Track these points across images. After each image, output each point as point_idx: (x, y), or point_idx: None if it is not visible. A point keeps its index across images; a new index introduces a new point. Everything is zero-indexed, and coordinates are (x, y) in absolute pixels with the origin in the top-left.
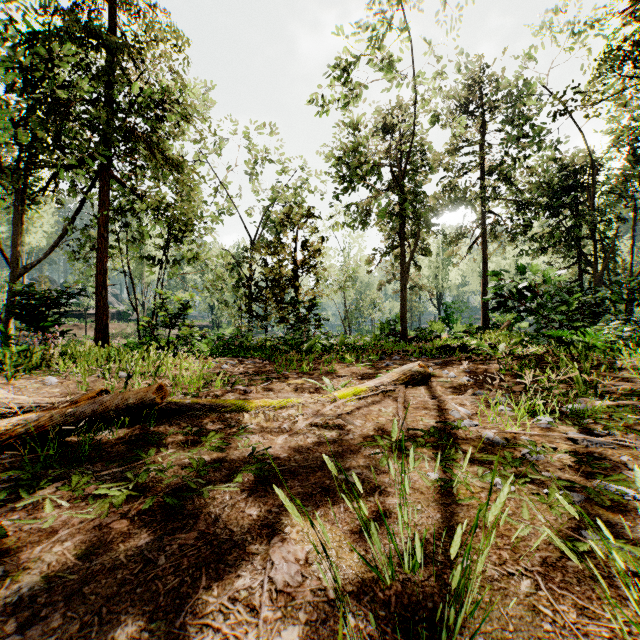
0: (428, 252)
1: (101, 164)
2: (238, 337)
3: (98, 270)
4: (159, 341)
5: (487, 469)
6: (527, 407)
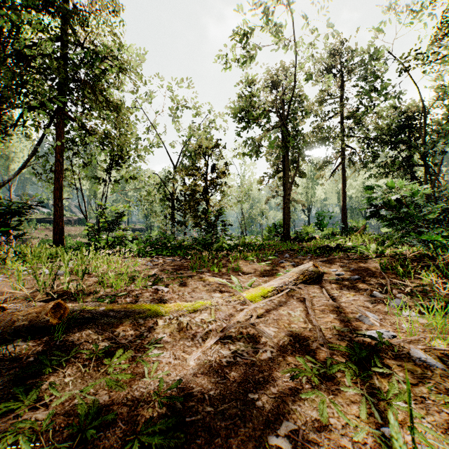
0: (303, 175)
1: (58, 106)
2: (162, 239)
3: (55, 187)
4: (100, 242)
5: None
6: (441, 315)
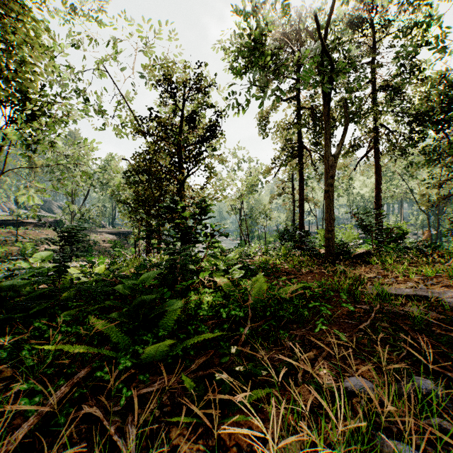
0: None
1: None
2: None
3: None
4: None
5: None
6: None
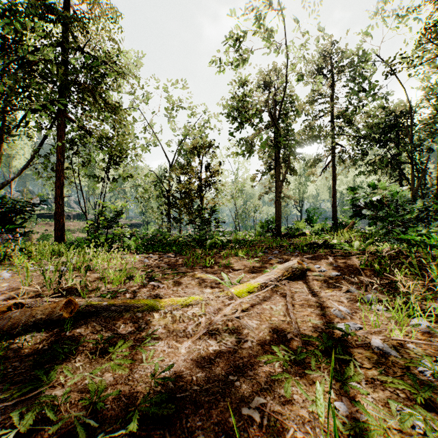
0: (295, 172)
1: (59, 108)
2: (158, 235)
3: (57, 185)
4: (99, 238)
5: (401, 406)
6: (403, 310)
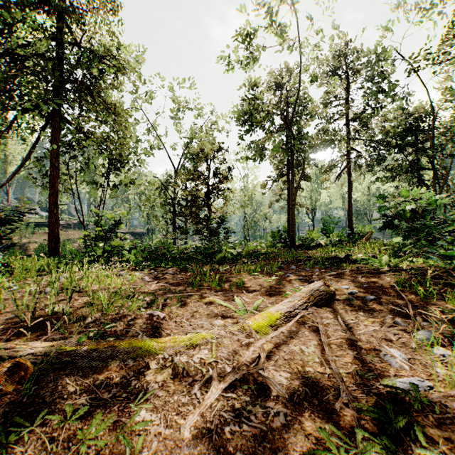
0: (308, 179)
1: (53, 108)
2: (161, 248)
3: (51, 193)
4: (96, 251)
5: None
6: None
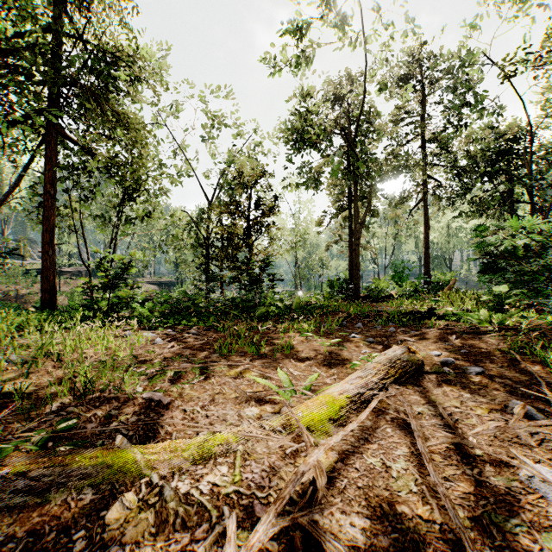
0: (375, 214)
1: (48, 119)
2: (185, 300)
3: (44, 228)
4: (98, 304)
5: None
6: None
